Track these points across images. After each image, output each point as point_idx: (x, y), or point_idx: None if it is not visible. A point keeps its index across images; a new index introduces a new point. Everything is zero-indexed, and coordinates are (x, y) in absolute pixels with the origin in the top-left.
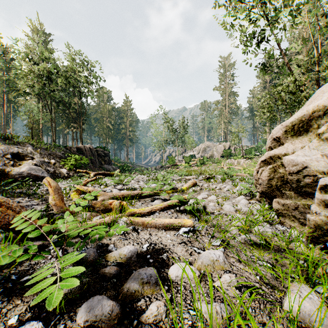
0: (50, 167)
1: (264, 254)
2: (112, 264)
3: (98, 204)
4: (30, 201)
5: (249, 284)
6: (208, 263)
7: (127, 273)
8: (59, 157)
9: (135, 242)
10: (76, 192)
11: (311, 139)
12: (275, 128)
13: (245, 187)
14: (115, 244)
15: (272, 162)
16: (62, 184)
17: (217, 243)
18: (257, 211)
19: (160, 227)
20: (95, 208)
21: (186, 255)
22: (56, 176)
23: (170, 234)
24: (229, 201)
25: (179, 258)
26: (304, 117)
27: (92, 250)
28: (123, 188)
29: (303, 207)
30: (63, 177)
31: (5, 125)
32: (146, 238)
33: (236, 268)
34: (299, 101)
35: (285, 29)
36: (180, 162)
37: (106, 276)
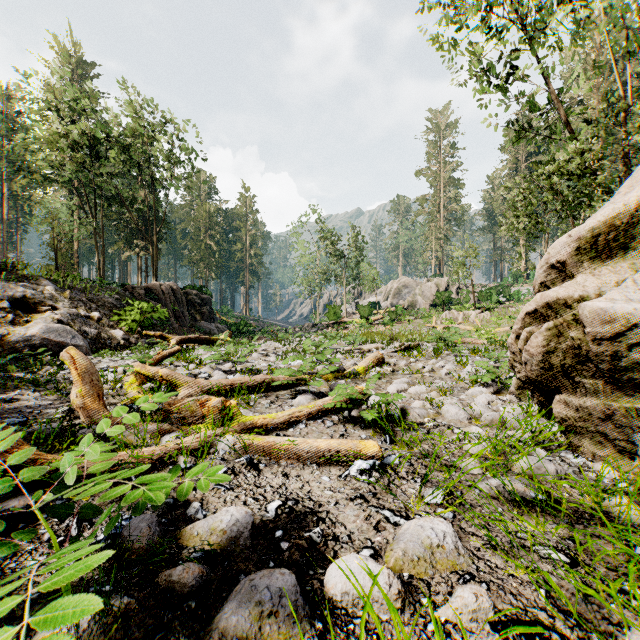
0: (90, 326)
1: (546, 528)
2: (191, 555)
3: (177, 405)
4: (37, 398)
5: (524, 614)
6: (420, 554)
7: (226, 583)
8: (110, 306)
9: (249, 495)
10: (135, 379)
11: (637, 264)
12: (555, 242)
13: (486, 368)
14: (205, 501)
15: (551, 315)
16: (112, 360)
17: (436, 499)
18: (520, 423)
19: (307, 459)
20: (170, 413)
21: (367, 530)
22: (101, 344)
23: (330, 475)
24: (453, 396)
25: (349, 538)
26: (619, 217)
27: (147, 521)
28: (234, 369)
29: (625, 415)
30: (117, 345)
31: (6, 244)
32: (277, 485)
33: (485, 565)
34: (589, 193)
35: (561, 49)
36: (351, 316)
37: (174, 591)
